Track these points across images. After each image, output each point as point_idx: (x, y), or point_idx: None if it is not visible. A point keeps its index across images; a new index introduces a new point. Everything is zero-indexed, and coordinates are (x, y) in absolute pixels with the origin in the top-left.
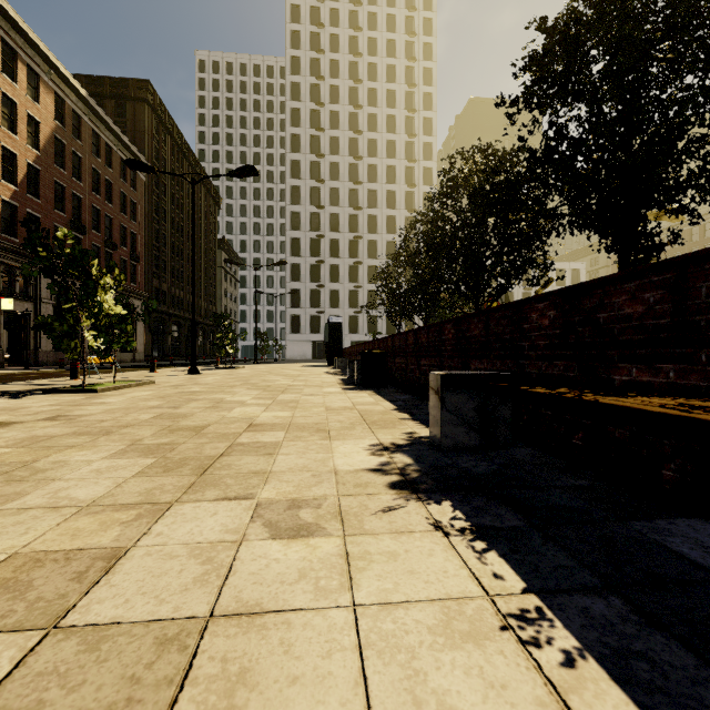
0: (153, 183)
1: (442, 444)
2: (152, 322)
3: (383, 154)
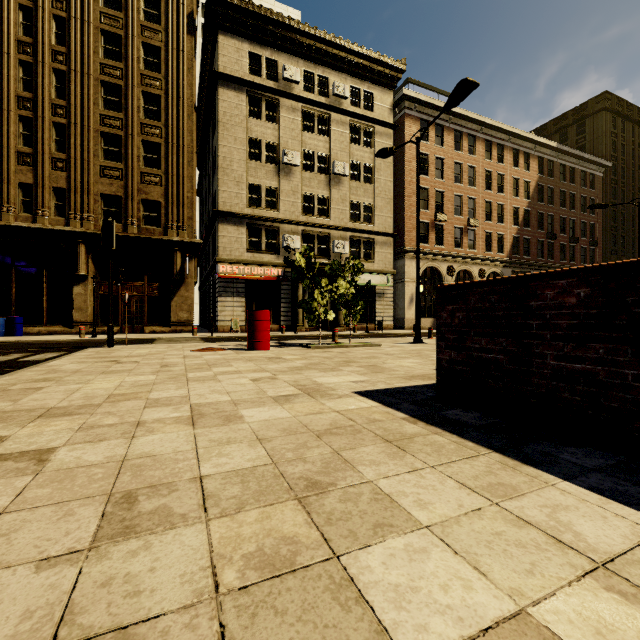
0: (610, 174)
1: None
2: None
3: None
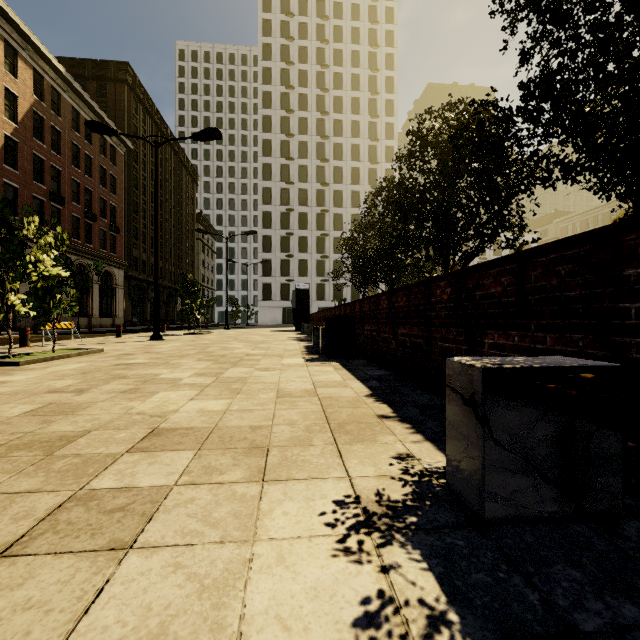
0: (133, 159)
1: (484, 512)
2: (132, 289)
3: (348, 134)
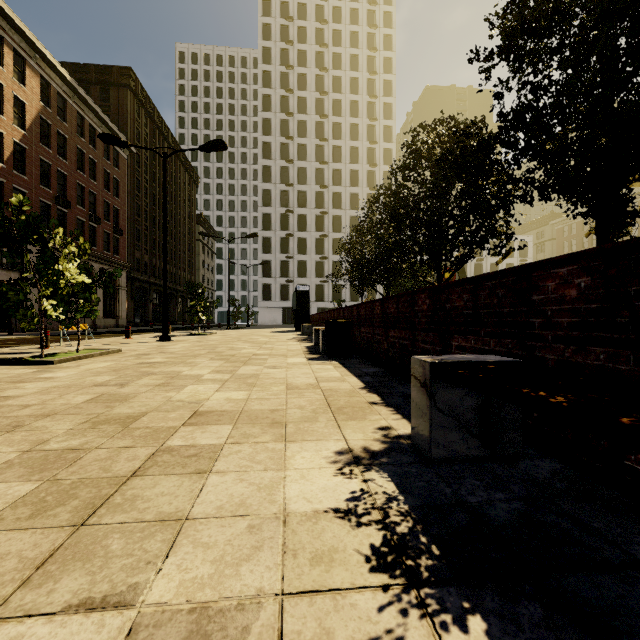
0: (135, 163)
1: (431, 454)
2: (134, 290)
3: (347, 137)
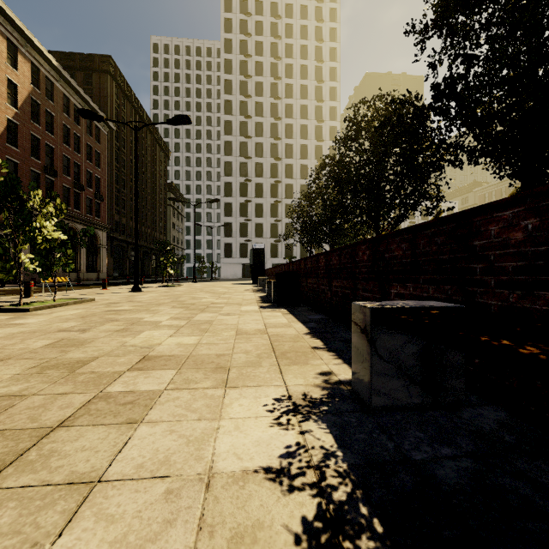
0: (114, 138)
1: (372, 402)
2: (113, 248)
3: (297, 116)
